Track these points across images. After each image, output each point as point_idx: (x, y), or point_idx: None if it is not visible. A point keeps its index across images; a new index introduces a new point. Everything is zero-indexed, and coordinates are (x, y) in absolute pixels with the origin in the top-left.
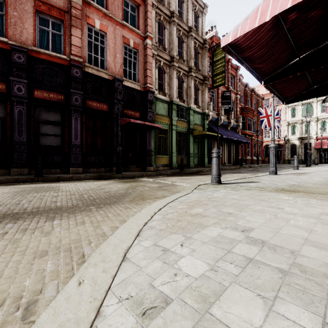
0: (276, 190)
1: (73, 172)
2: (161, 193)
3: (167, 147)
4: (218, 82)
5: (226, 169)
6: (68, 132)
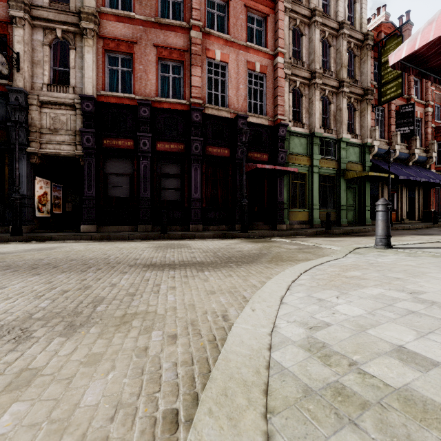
0: None
1: (193, 230)
2: (303, 256)
3: (306, 197)
4: (389, 94)
5: (405, 229)
6: (188, 185)
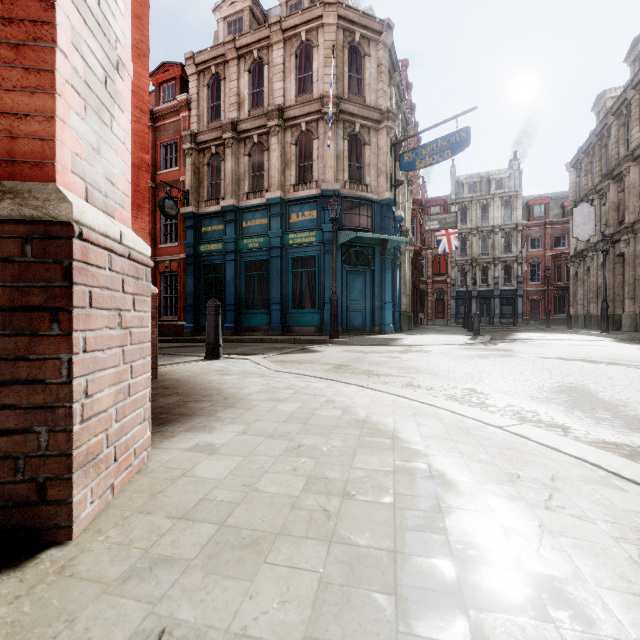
0: None
1: None
2: None
3: None
4: None
5: None
6: None
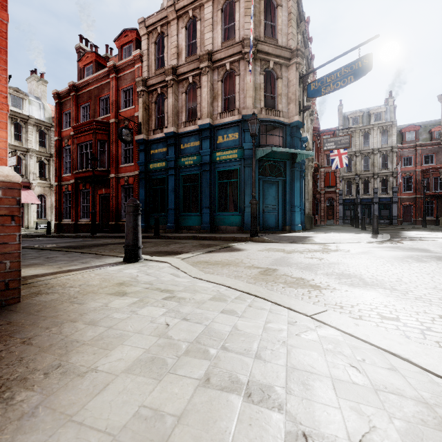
0: None
1: None
2: None
3: None
4: None
5: None
6: None
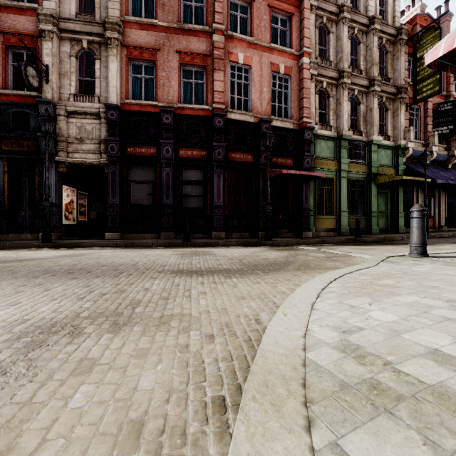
0: None
1: (215, 238)
2: (332, 264)
3: (333, 203)
4: (425, 92)
5: (443, 237)
6: (211, 192)
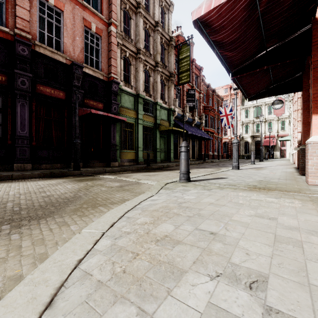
0: (250, 188)
1: (18, 169)
2: (121, 195)
3: (133, 141)
4: (183, 80)
5: (191, 164)
6: (12, 121)
